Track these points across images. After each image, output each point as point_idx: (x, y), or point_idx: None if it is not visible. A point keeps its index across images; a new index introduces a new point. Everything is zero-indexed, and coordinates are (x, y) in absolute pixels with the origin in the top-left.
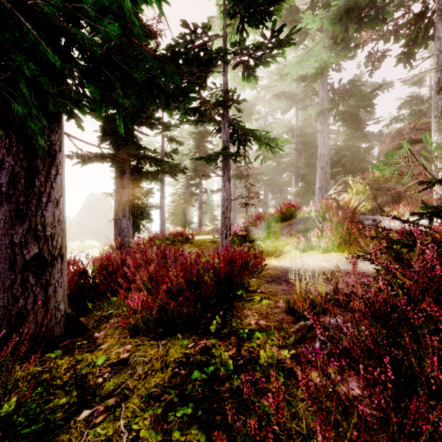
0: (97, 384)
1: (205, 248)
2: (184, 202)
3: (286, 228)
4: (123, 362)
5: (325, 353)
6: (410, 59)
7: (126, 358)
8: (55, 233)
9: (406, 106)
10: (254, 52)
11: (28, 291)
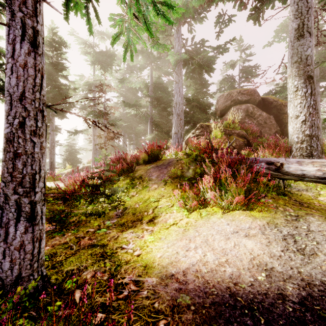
0: None
1: None
2: None
3: (155, 173)
4: None
5: None
6: (260, 16)
7: None
8: None
9: (225, 82)
10: None
11: None
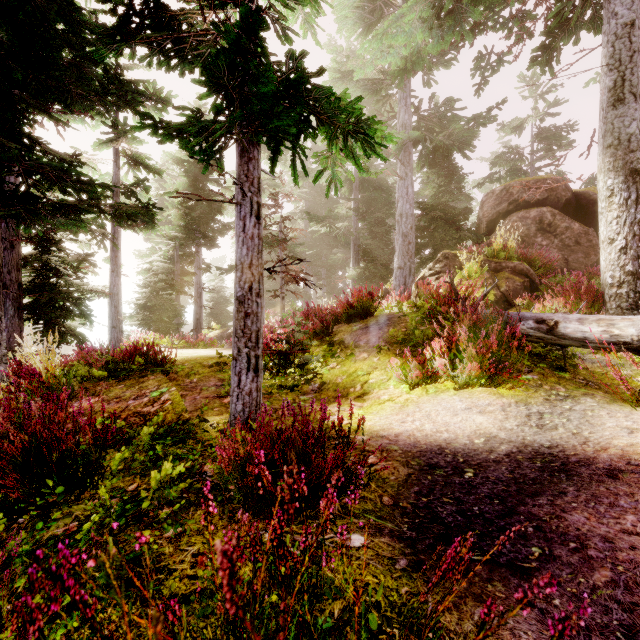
0: None
1: (200, 380)
2: (166, 287)
3: (364, 336)
4: None
5: None
6: (552, 59)
7: None
8: None
9: (501, 160)
10: None
11: None
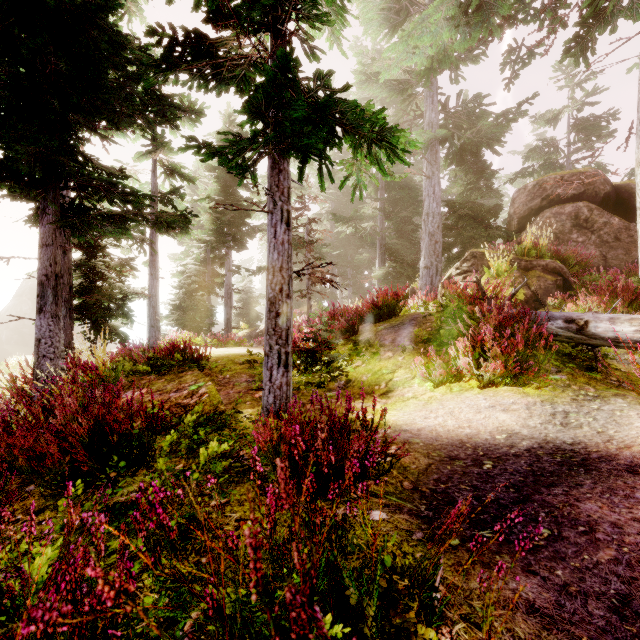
0: None
1: (232, 376)
2: (198, 288)
3: (389, 335)
4: None
5: None
6: (586, 49)
7: None
8: None
9: (535, 154)
10: None
11: None
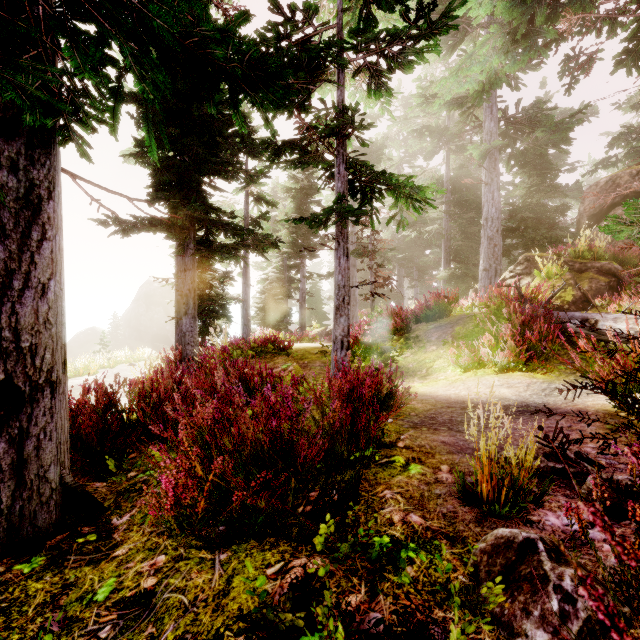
0: None
1: (309, 362)
2: (278, 293)
3: (436, 332)
4: (144, 600)
5: (576, 628)
6: (638, 59)
7: (151, 591)
8: (39, 343)
9: (620, 142)
10: (388, 46)
11: None
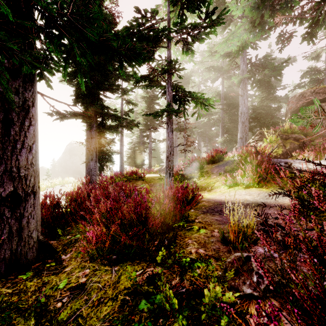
0: (56, 309)
1: (153, 184)
2: (138, 149)
3: (216, 169)
4: (81, 287)
5: (263, 287)
6: (313, 37)
7: (84, 283)
8: (28, 174)
9: (306, 75)
10: (192, 30)
11: (4, 223)
